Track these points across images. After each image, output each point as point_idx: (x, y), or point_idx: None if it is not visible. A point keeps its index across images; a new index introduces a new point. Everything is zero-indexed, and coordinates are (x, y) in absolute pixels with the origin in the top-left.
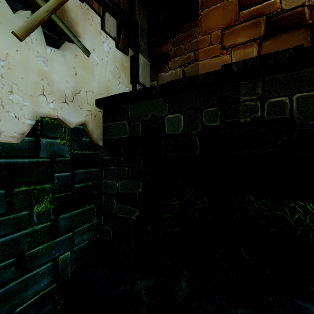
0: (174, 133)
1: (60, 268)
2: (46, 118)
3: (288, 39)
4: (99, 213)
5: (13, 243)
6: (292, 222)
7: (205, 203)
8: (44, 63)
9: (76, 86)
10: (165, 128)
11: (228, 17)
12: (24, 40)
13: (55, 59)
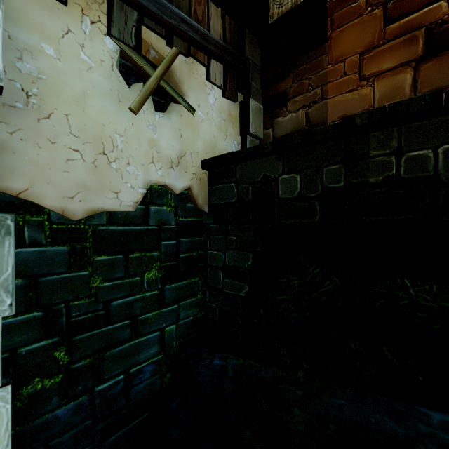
0: (289, 197)
1: (166, 340)
2: (155, 186)
3: None
4: (204, 288)
5: (128, 306)
6: None
7: (335, 285)
8: (153, 131)
9: (181, 149)
10: (278, 191)
11: (369, 37)
12: (138, 113)
13: (162, 125)
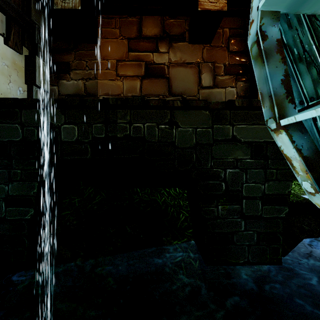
0: (70, 140)
1: None
2: None
3: (157, 82)
4: None
5: None
6: (160, 202)
7: (103, 197)
8: None
9: None
10: (61, 135)
11: (121, 53)
12: None
13: None
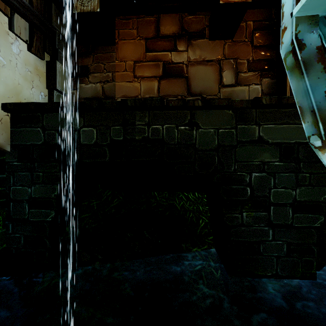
0: (89, 143)
1: None
2: None
3: (175, 82)
4: (6, 222)
5: None
6: (178, 207)
7: (120, 201)
8: None
9: None
10: (80, 138)
11: (138, 54)
12: None
13: None
